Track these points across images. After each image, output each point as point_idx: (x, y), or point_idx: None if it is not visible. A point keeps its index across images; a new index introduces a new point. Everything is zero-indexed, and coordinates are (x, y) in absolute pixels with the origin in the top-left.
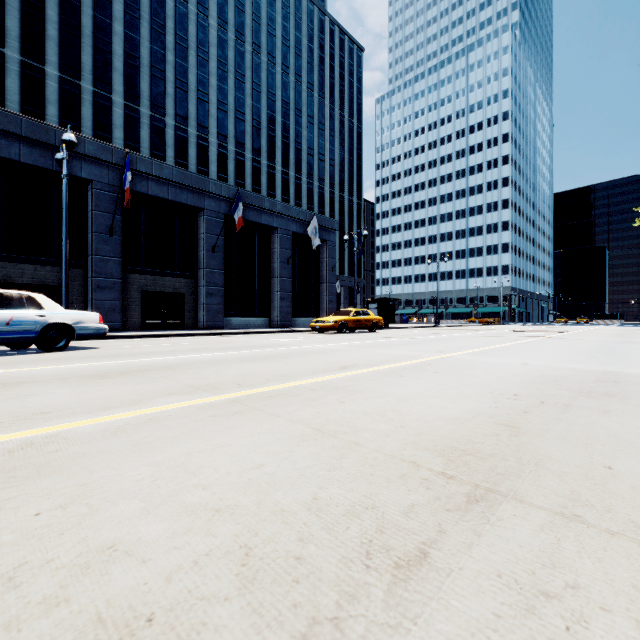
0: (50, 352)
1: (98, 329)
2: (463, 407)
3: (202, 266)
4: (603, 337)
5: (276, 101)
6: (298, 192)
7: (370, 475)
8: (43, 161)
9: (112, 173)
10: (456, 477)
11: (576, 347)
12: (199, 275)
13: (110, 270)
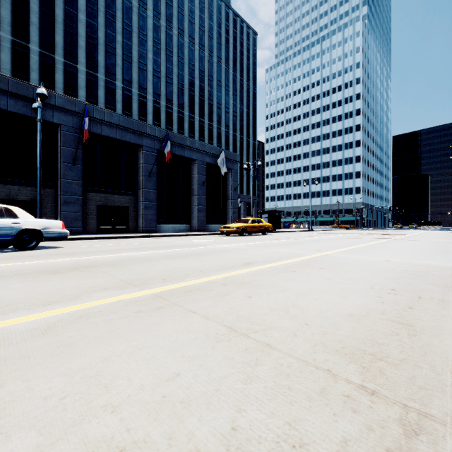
0: (23, 251)
1: (61, 233)
2: (354, 302)
3: (141, 187)
4: (434, 239)
5: (195, 70)
6: (210, 135)
7: (288, 390)
8: (24, 110)
9: (75, 119)
10: (378, 393)
11: (419, 246)
12: (139, 193)
13: (74, 190)
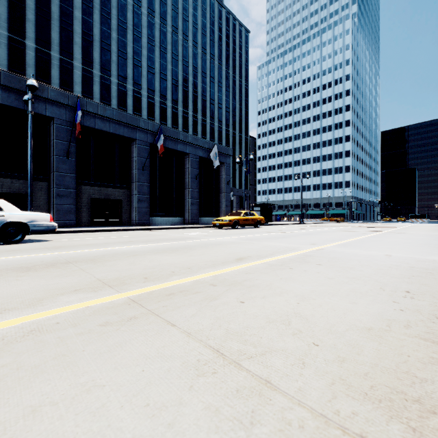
0: (8, 244)
1: (49, 226)
2: (367, 310)
3: (134, 180)
4: (427, 231)
5: (188, 66)
6: (204, 130)
7: None
8: (17, 103)
9: (68, 112)
10: None
11: (415, 240)
12: (132, 187)
13: (67, 183)
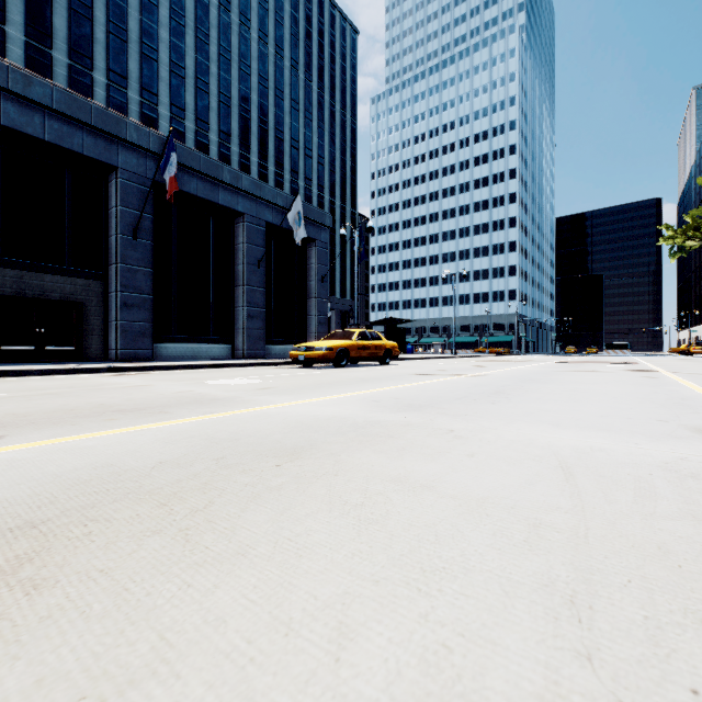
0: None
1: None
2: None
3: (114, 259)
4: None
5: (251, 75)
6: None
7: None
8: None
9: None
10: None
11: None
12: (110, 274)
13: None
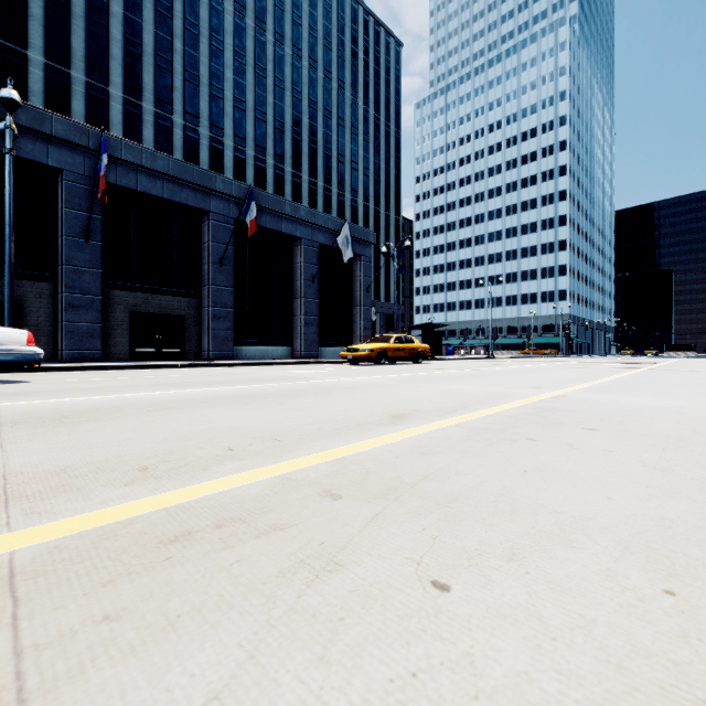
0: None
1: (24, 354)
2: None
3: (207, 282)
4: None
5: (302, 100)
6: (327, 205)
7: None
8: None
9: (89, 161)
10: None
11: None
12: (204, 293)
13: (86, 284)
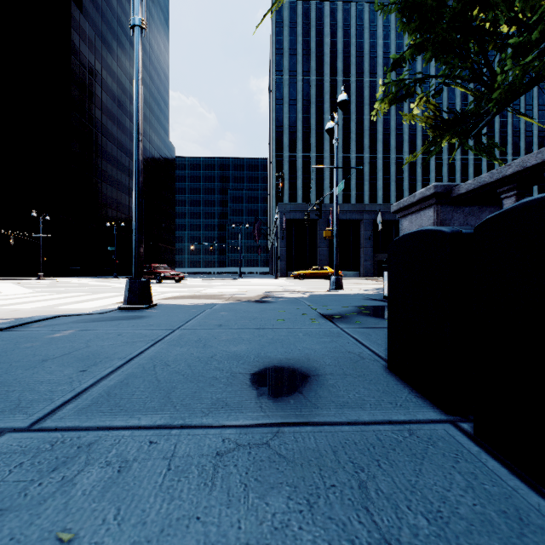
0: None
1: None
2: None
3: None
4: None
5: None
6: None
7: None
8: (393, 217)
9: None
10: None
11: None
12: None
13: None
